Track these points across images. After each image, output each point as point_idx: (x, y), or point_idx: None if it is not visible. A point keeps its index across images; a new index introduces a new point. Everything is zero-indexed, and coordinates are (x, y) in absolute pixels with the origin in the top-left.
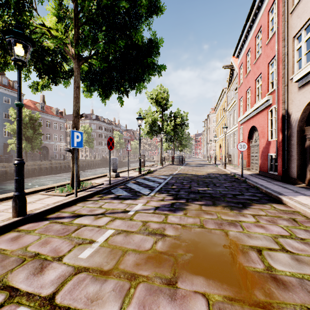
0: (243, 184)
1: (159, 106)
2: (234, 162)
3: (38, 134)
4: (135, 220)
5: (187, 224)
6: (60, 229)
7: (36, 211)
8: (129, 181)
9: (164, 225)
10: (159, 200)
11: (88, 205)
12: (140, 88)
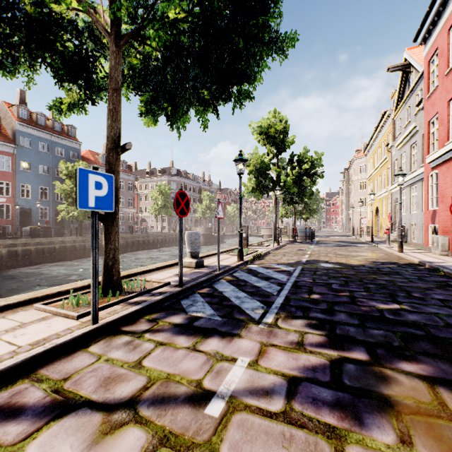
0: None
1: (272, 145)
2: (411, 238)
3: None
4: None
5: None
6: None
7: None
8: (220, 276)
9: None
10: (291, 346)
11: (114, 351)
12: (240, 99)
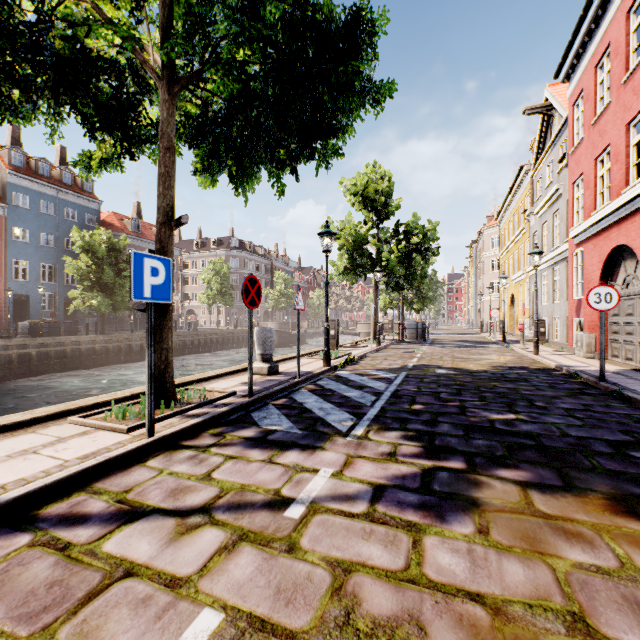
0: (618, 405)
1: (371, 210)
2: (554, 337)
3: (124, 278)
4: (307, 552)
5: (509, 601)
6: (41, 586)
7: (11, 492)
8: (300, 385)
9: (419, 602)
10: (381, 457)
11: (178, 465)
12: (327, 156)
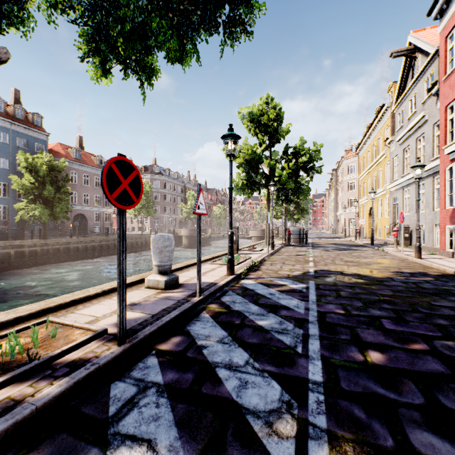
0: None
1: (264, 136)
2: None
3: (63, 194)
4: None
5: None
6: None
7: None
8: (202, 304)
9: None
10: None
11: None
12: (233, 31)
